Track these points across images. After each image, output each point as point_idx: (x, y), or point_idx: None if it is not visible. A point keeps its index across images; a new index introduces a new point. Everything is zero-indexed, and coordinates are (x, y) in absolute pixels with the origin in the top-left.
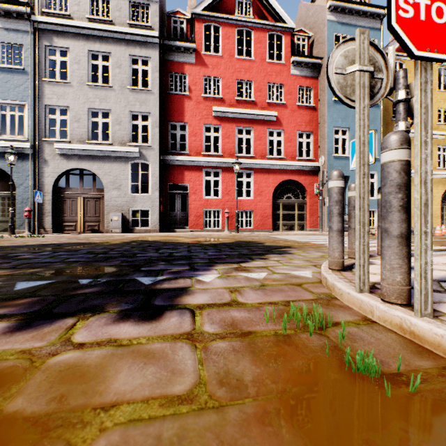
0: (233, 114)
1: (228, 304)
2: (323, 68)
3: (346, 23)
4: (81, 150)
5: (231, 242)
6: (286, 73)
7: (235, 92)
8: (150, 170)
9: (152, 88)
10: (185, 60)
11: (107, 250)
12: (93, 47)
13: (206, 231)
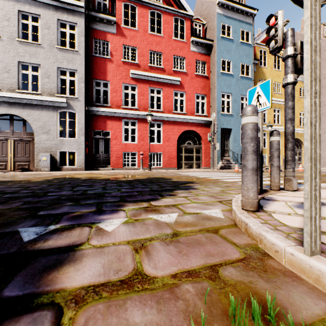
0: (146, 77)
1: (128, 282)
2: (214, 48)
3: (230, 17)
4: (11, 97)
5: (144, 179)
6: (187, 49)
7: (148, 60)
8: (77, 118)
9: (79, 50)
10: (107, 30)
11: (21, 189)
12: (23, 8)
13: (125, 169)
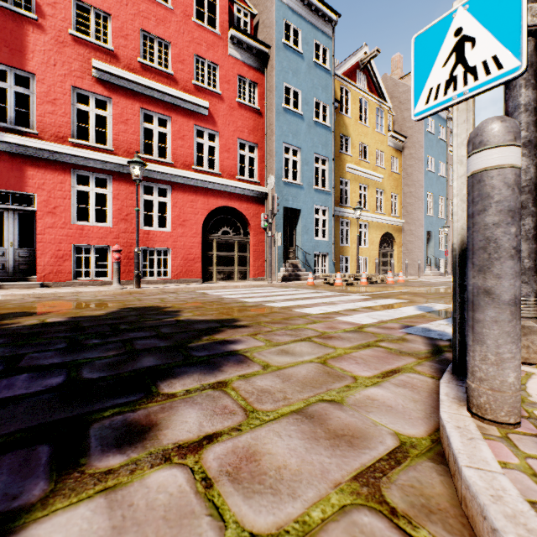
0: (134, 85)
1: None
2: (271, 61)
3: (298, 12)
4: None
5: (100, 316)
6: (222, 50)
7: (138, 49)
8: None
9: None
10: None
11: None
12: None
13: (79, 284)
